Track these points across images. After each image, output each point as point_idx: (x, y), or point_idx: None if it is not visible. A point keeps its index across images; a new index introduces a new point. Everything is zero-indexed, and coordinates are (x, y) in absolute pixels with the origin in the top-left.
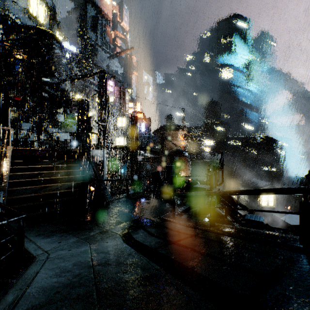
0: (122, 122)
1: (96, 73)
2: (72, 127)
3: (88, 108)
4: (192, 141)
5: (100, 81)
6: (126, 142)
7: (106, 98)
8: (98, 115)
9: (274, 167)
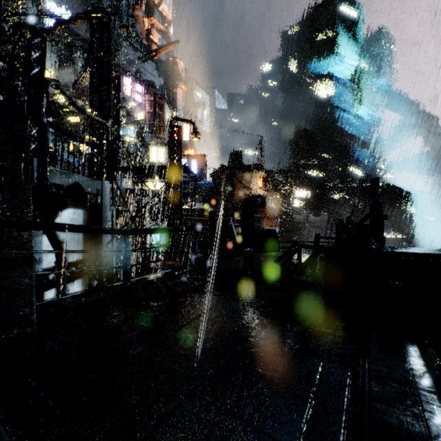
0: (158, 155)
1: (87, 12)
2: (58, 151)
3: (43, 55)
4: (274, 191)
5: (94, 29)
6: (165, 189)
7: (109, 68)
8: (90, 104)
9: (401, 232)
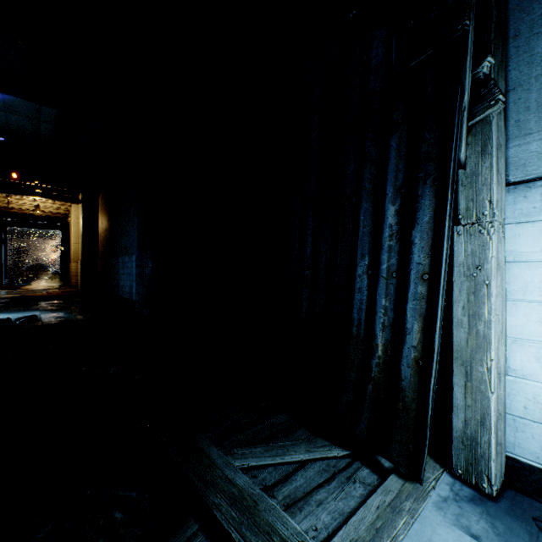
0: None
1: None
2: None
3: None
4: None
5: None
6: None
7: None
8: None
9: None
